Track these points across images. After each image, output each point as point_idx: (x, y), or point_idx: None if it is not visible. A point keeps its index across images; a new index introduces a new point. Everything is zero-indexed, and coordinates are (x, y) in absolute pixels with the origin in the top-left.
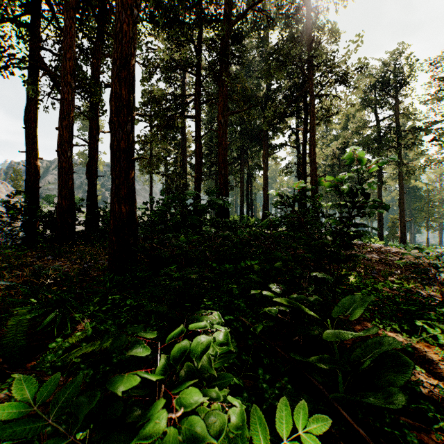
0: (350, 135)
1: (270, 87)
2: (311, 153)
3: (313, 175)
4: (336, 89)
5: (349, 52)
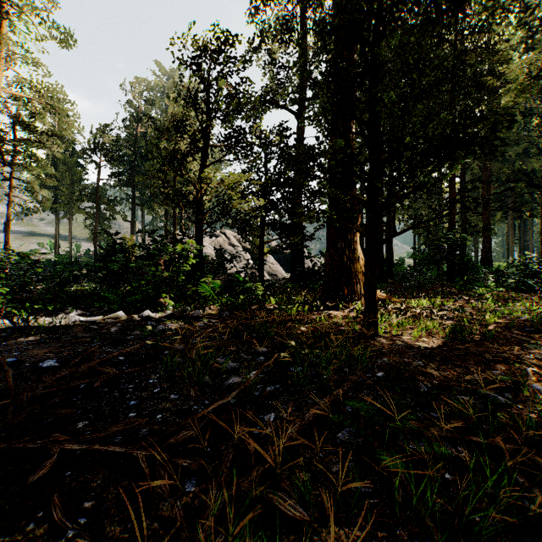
0: None
1: None
2: None
3: None
4: None
5: None
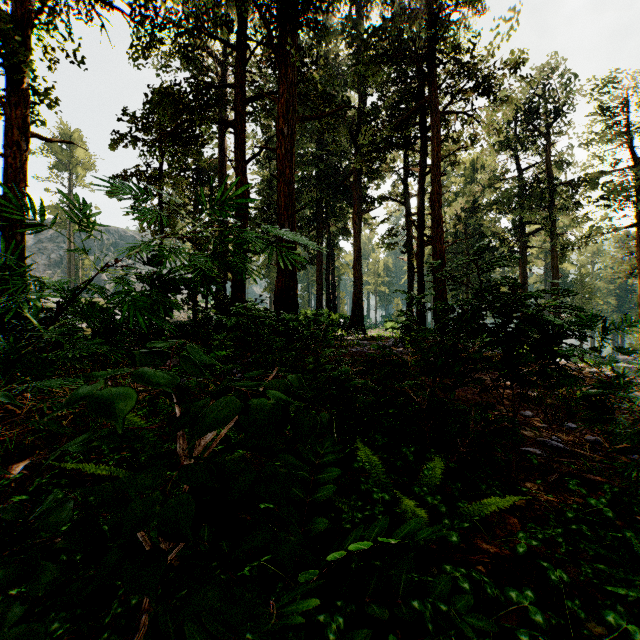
0: (481, 190)
1: (365, 101)
2: (435, 206)
3: (438, 242)
4: (472, 105)
5: (492, 45)
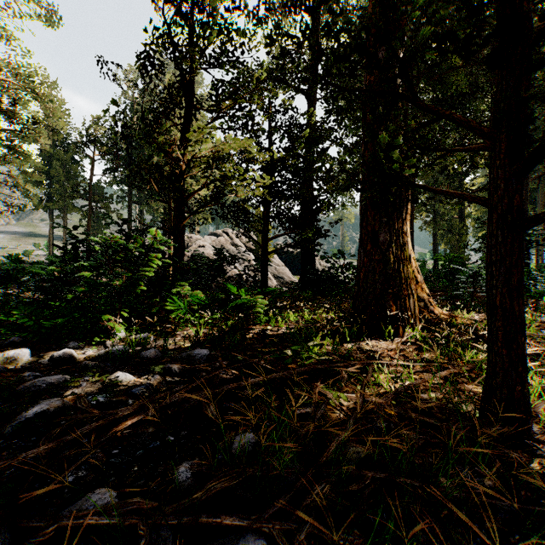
0: None
1: None
2: None
3: None
4: None
5: None
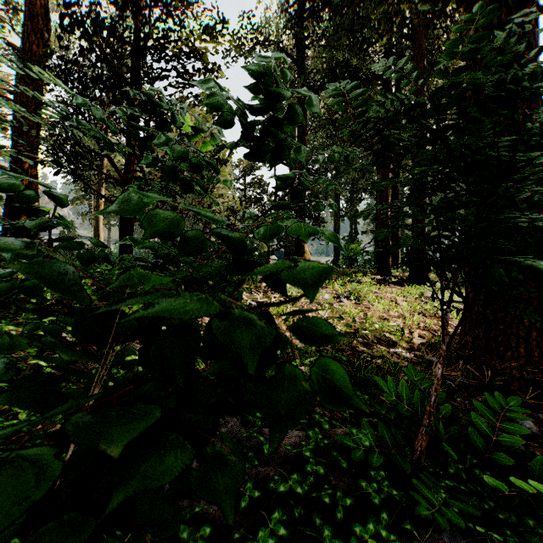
0: None
1: None
2: None
3: None
4: None
5: None
